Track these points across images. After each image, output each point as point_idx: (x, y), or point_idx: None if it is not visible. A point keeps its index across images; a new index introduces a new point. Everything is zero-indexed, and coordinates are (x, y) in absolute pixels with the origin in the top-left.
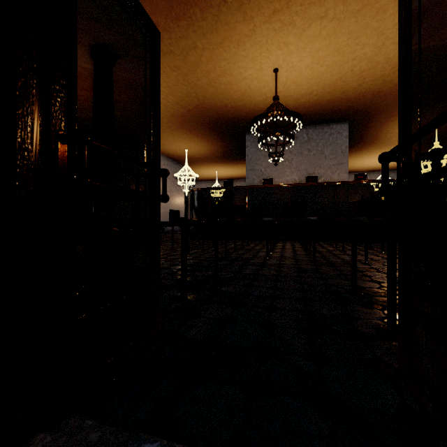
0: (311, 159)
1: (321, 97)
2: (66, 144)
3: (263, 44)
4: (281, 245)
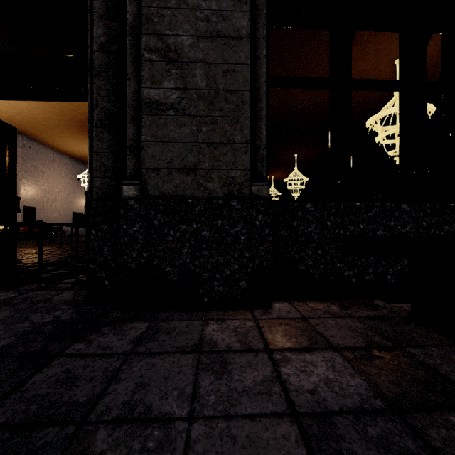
0: None
1: None
2: None
3: None
4: None
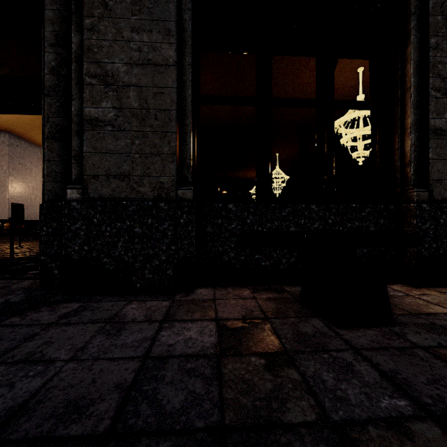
0: None
1: None
2: None
3: None
4: None
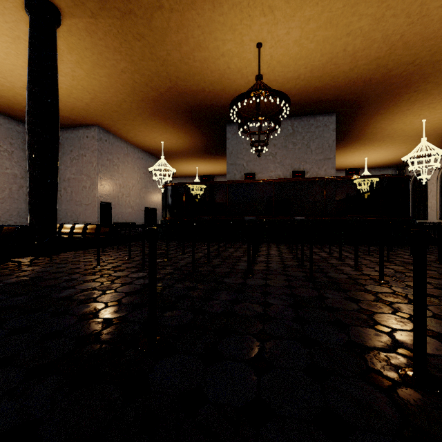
0: (296, 153)
1: (309, 83)
2: None
3: (244, 7)
4: (266, 250)
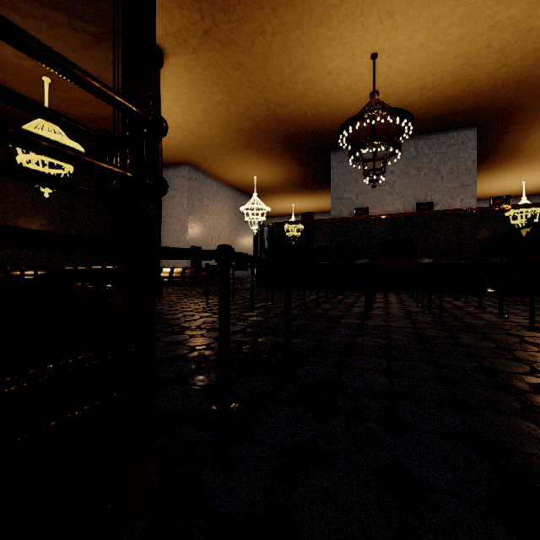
0: (421, 181)
1: (438, 92)
2: None
3: (357, 17)
4: (382, 297)
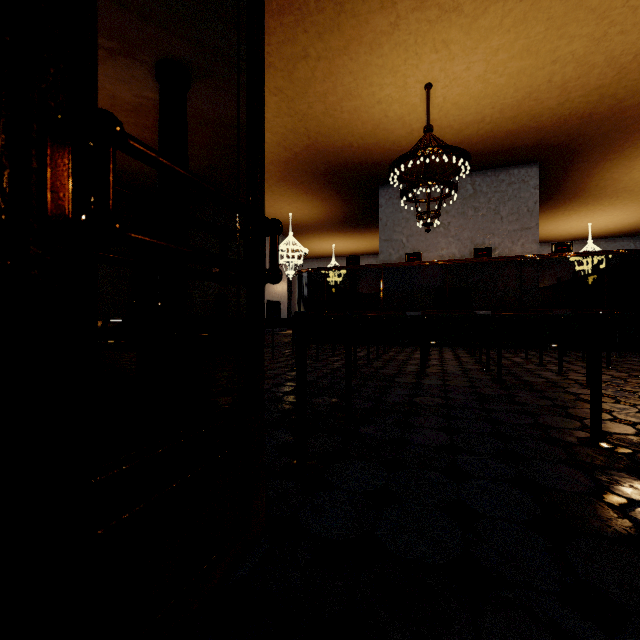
0: (478, 223)
1: (497, 126)
2: (66, 143)
3: (410, 45)
4: (437, 354)
